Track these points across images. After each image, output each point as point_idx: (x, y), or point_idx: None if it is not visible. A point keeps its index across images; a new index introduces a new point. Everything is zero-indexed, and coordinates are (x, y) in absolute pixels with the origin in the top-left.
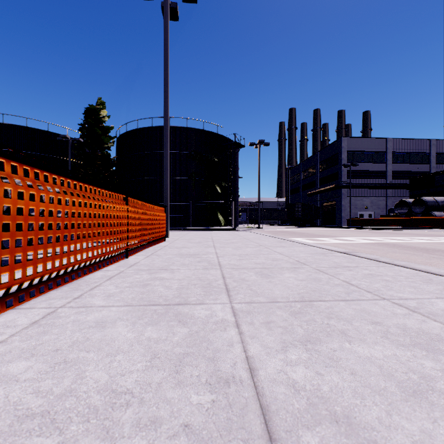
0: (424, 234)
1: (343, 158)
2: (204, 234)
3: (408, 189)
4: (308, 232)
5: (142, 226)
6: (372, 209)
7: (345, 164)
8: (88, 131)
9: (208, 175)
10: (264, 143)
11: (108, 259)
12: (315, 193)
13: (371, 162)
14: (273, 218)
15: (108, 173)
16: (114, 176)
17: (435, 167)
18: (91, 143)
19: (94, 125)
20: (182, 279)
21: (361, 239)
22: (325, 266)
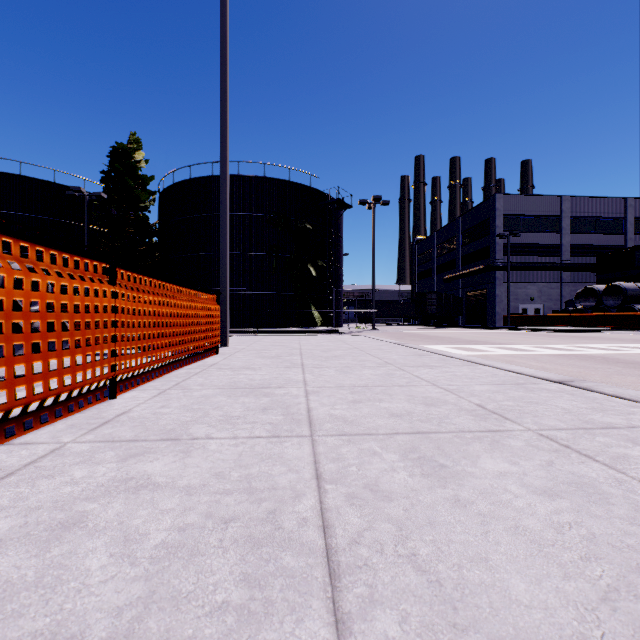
0: (631, 340)
1: (497, 225)
2: (288, 339)
3: (593, 271)
4: (450, 336)
5: (160, 329)
6: (540, 301)
7: (500, 234)
8: (115, 182)
9: (297, 249)
10: (382, 201)
11: (47, 408)
12: (455, 278)
13: (539, 232)
14: (393, 314)
15: (145, 247)
16: (154, 251)
17: (633, 239)
18: (119, 200)
19: (124, 173)
20: (199, 487)
21: (541, 348)
22: (555, 423)
